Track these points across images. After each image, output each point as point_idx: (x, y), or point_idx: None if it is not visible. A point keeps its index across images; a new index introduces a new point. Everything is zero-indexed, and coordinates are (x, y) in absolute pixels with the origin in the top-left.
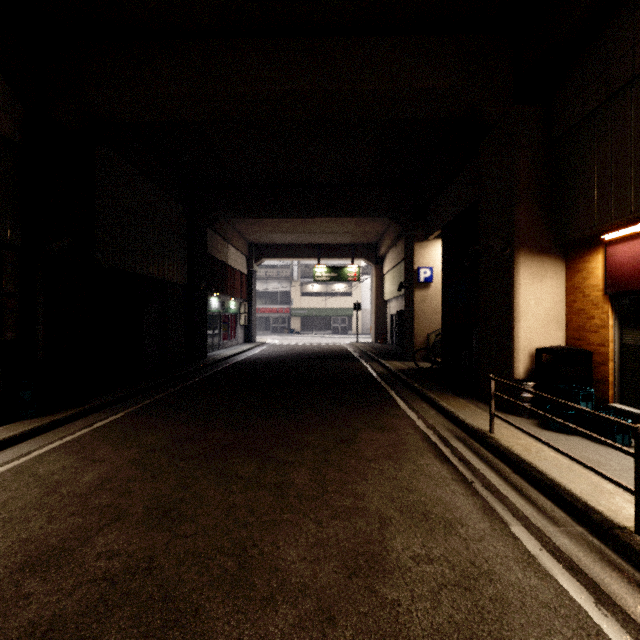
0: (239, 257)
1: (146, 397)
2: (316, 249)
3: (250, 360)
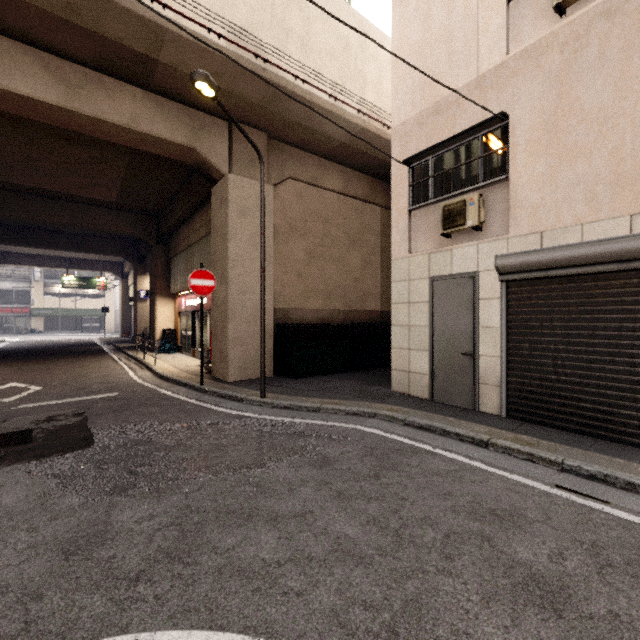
0: None
1: None
2: (65, 261)
3: (3, 349)
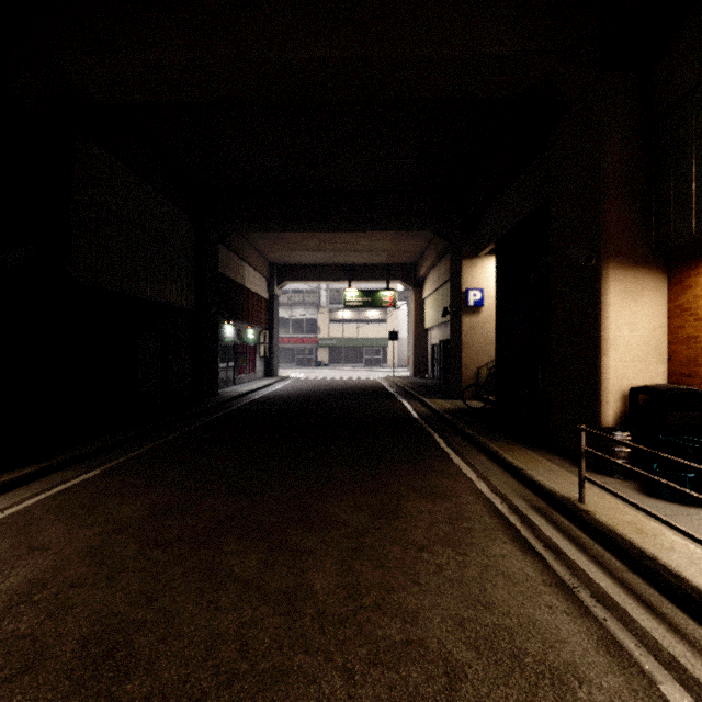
0: (258, 279)
1: (134, 447)
2: (346, 270)
3: (269, 398)
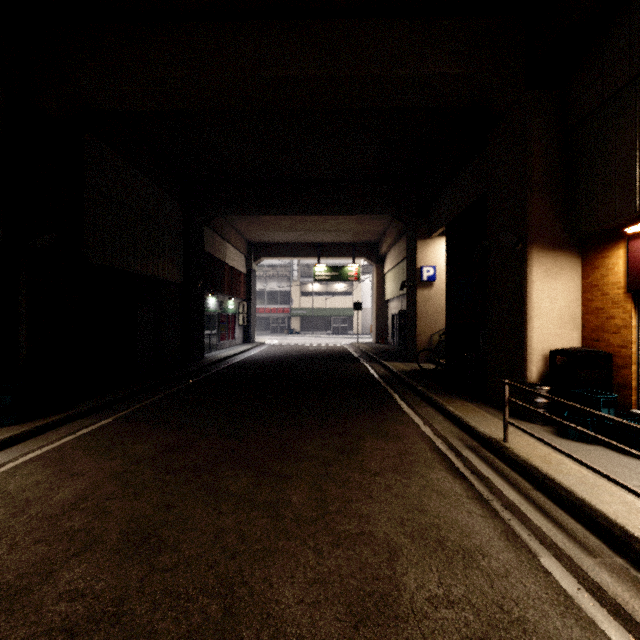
0: (238, 256)
1: (137, 401)
2: (316, 248)
3: (248, 361)
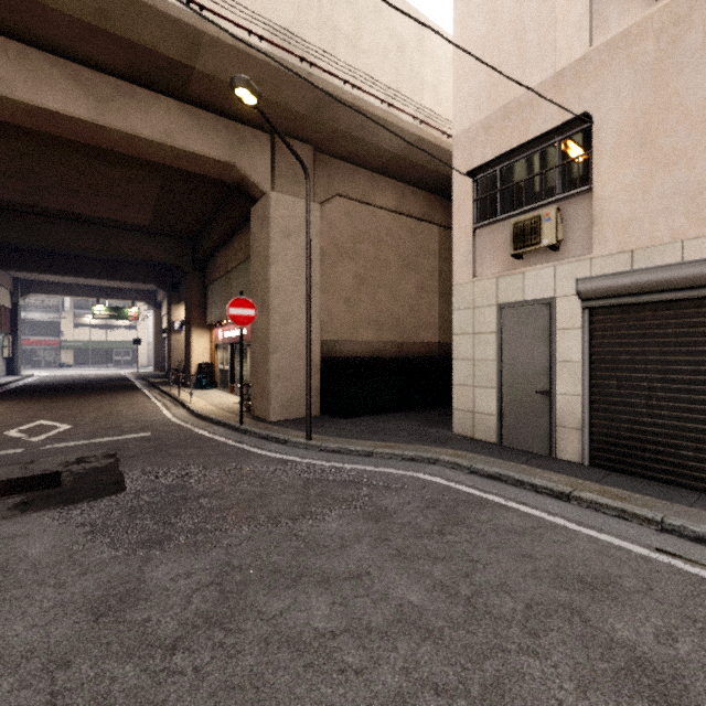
0: (4, 292)
1: None
2: (95, 290)
3: (32, 384)
